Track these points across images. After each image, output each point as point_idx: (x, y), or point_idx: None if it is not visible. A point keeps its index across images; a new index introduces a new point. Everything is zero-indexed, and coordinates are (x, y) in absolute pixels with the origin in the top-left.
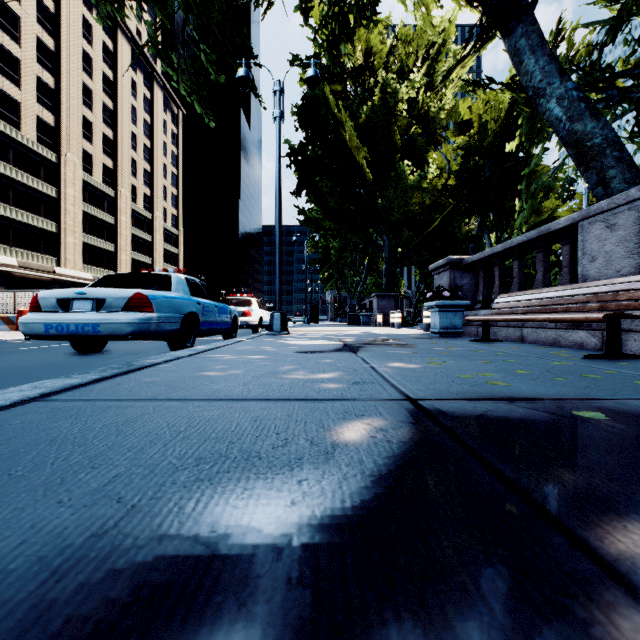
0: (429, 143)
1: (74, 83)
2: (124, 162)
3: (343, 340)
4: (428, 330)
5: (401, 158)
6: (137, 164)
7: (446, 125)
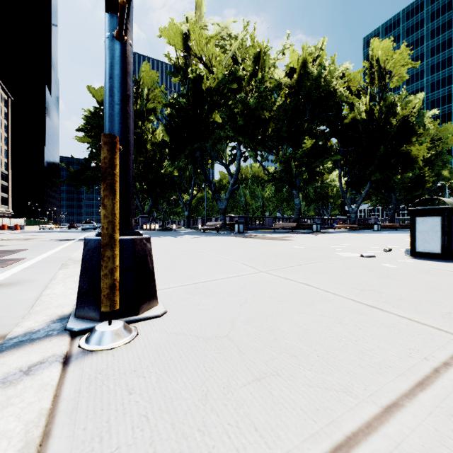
0: None
1: None
2: None
3: None
4: None
5: None
6: None
7: None
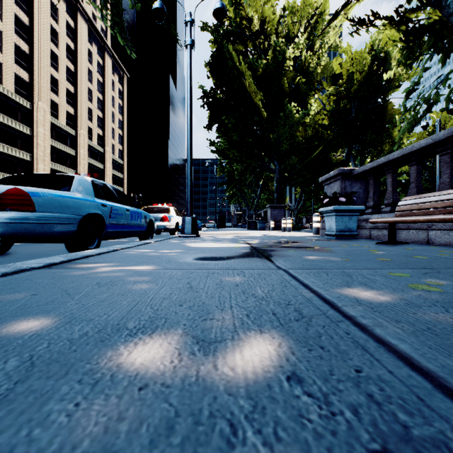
0: (309, 91)
1: (44, 50)
2: (82, 110)
3: (248, 242)
4: (317, 233)
5: (288, 102)
6: (92, 112)
7: (320, 80)
